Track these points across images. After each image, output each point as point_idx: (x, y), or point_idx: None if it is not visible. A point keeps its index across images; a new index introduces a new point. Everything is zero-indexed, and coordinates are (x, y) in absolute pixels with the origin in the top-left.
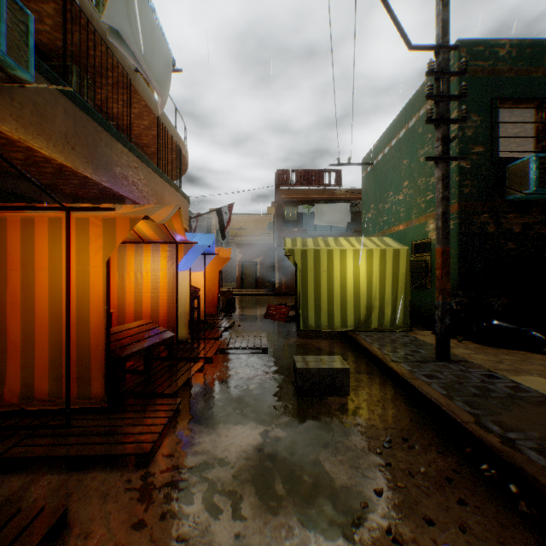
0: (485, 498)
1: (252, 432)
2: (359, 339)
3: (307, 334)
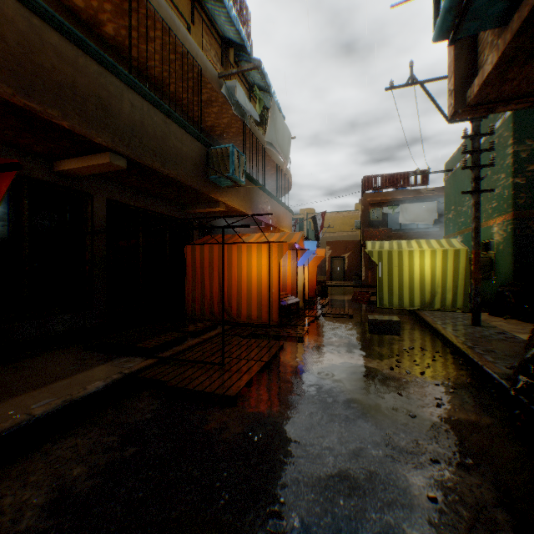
0: (446, 362)
1: (344, 340)
2: (420, 314)
3: (383, 312)
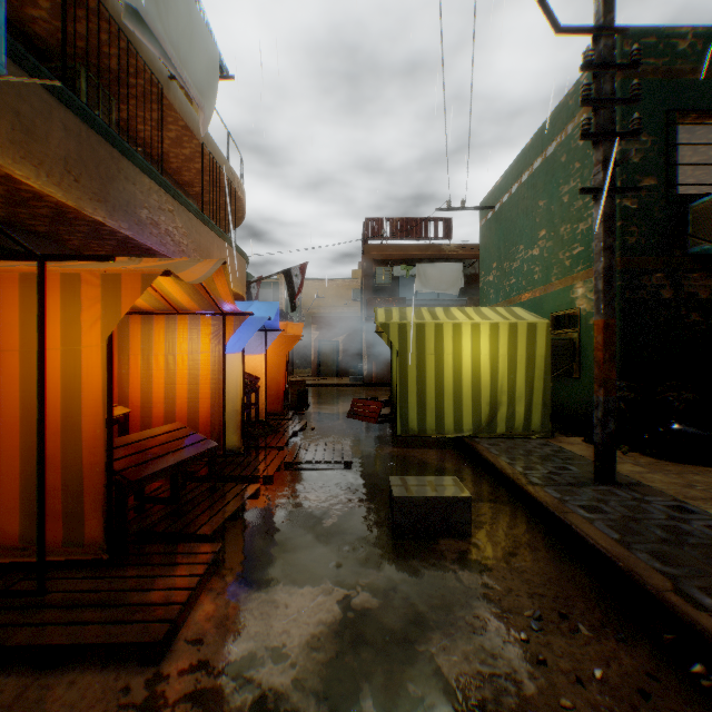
0: None
1: (327, 600)
2: (481, 450)
3: (407, 441)
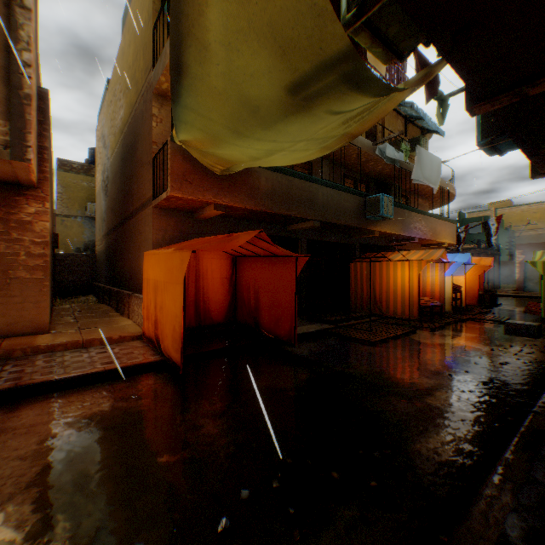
0: None
1: (472, 335)
2: None
3: None
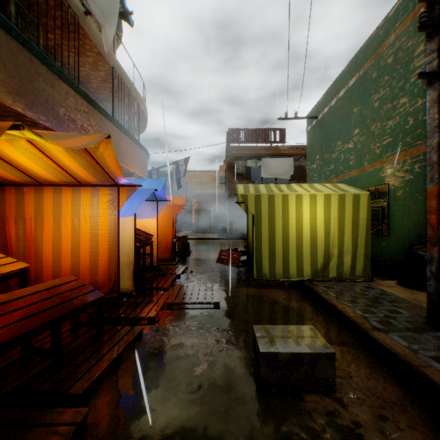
0: None
1: None
2: (320, 292)
3: (260, 282)
